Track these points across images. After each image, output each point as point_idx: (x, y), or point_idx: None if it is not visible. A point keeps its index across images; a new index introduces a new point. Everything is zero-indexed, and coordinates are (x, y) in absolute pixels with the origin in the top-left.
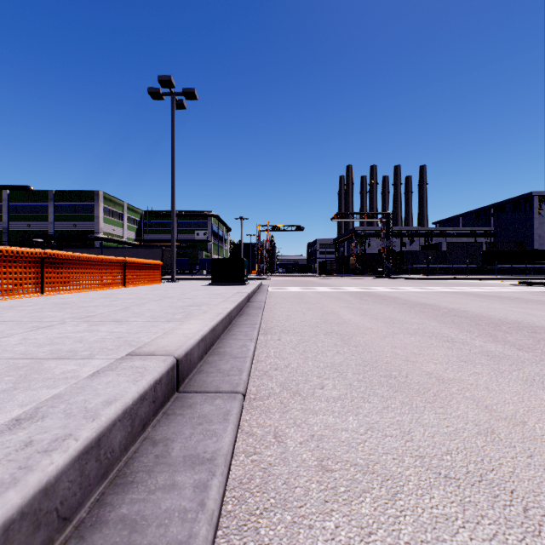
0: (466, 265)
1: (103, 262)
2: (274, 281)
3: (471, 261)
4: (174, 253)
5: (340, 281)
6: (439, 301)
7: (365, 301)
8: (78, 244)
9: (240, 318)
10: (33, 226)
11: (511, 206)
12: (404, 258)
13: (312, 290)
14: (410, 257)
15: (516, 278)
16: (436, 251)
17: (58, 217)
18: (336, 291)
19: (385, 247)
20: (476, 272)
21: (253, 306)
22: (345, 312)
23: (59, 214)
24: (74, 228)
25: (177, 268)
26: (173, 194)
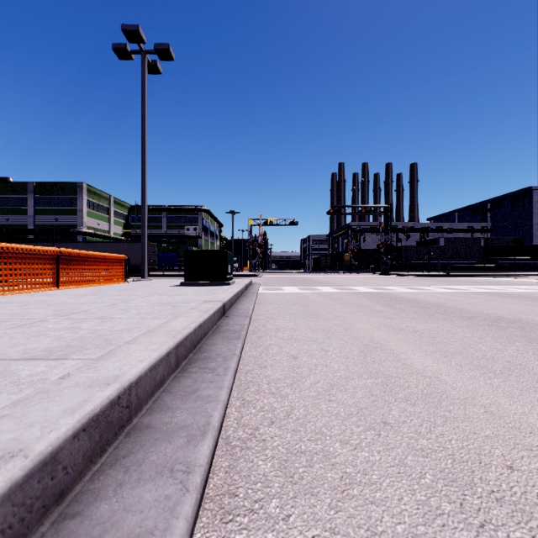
0: (466, 261)
1: (14, 253)
2: (267, 278)
3: (471, 256)
4: (146, 245)
5: (339, 278)
6: (512, 310)
7: (402, 311)
8: (59, 239)
9: (178, 382)
10: (12, 219)
11: (509, 201)
12: (402, 254)
13: (314, 291)
14: (408, 253)
15: (526, 274)
16: (435, 247)
17: (38, 210)
18: (346, 293)
19: (384, 242)
20: (476, 269)
21: (227, 328)
22: (401, 345)
23: (39, 207)
24: (56, 222)
25: (165, 264)
26: (143, 174)
